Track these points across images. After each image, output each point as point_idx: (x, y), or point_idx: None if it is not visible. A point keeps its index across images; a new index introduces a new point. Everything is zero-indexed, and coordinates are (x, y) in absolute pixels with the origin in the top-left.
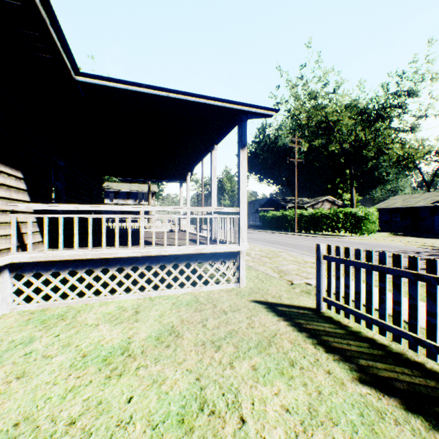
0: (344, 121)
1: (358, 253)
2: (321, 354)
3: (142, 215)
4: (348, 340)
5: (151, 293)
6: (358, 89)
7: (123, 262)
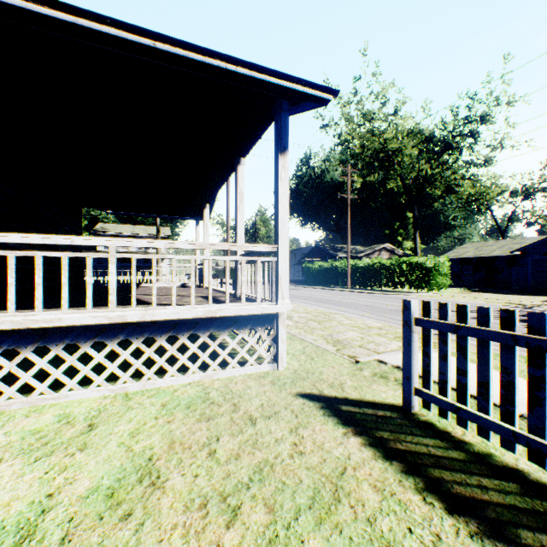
0: (407, 150)
1: (484, 315)
2: (441, 519)
3: (112, 253)
4: (478, 477)
5: (128, 385)
6: (423, 112)
7: (76, 334)
